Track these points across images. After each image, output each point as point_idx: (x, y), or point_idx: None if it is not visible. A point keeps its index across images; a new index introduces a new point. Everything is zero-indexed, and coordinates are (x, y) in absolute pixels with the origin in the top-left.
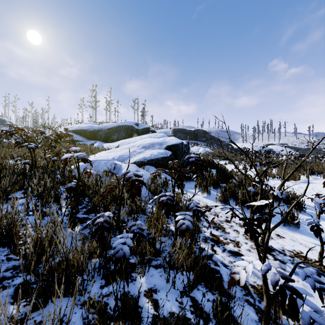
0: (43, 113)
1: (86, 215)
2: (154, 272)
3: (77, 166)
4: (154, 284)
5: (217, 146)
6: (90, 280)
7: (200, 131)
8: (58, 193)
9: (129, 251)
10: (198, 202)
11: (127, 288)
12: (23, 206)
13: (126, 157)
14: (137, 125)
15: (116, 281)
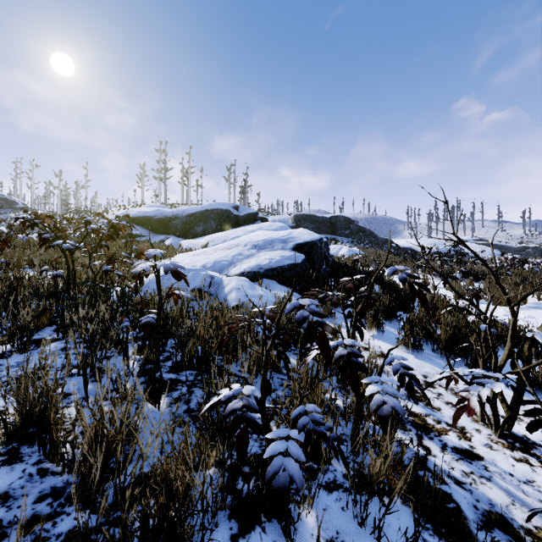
0: (78, 189)
1: (173, 373)
2: (328, 501)
3: (158, 285)
4: (334, 529)
5: (369, 244)
6: (208, 522)
7: (341, 218)
8: (122, 334)
9: (300, 473)
10: (406, 359)
11: (284, 541)
12: (59, 357)
13: (226, 264)
14: (237, 209)
15: (259, 524)
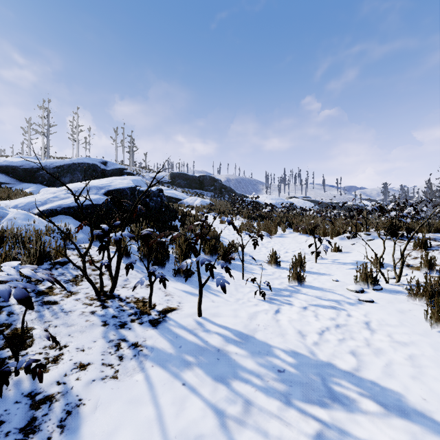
0: None
1: None
2: None
3: None
4: None
5: (225, 197)
6: None
7: (207, 177)
8: None
9: None
10: None
11: None
12: None
13: (38, 204)
14: (105, 164)
15: None
